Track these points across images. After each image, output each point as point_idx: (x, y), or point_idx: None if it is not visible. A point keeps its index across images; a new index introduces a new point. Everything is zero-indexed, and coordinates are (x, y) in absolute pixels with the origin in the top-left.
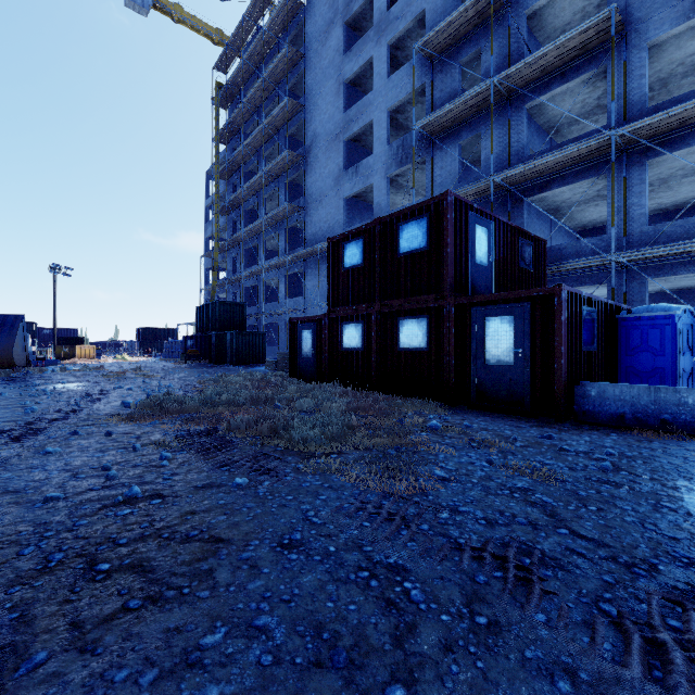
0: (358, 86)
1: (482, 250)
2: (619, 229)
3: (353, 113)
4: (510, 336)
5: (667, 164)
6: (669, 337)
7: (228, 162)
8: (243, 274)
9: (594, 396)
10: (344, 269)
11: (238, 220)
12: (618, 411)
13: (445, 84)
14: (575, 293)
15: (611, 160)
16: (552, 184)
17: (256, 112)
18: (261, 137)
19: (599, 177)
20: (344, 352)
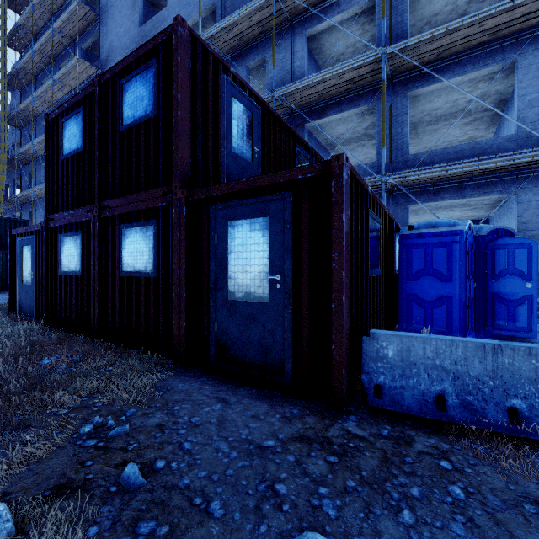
0: (158, 7)
1: (245, 138)
2: (386, 157)
3: (148, 28)
4: (264, 251)
5: (420, 106)
6: (457, 257)
7: (18, 68)
8: (32, 189)
9: (393, 358)
10: (63, 157)
11: (34, 134)
12: (433, 387)
13: (234, 5)
14: (359, 185)
15: (383, 78)
16: (329, 110)
17: (53, 20)
18: (54, 44)
19: (369, 106)
20: (62, 277)
